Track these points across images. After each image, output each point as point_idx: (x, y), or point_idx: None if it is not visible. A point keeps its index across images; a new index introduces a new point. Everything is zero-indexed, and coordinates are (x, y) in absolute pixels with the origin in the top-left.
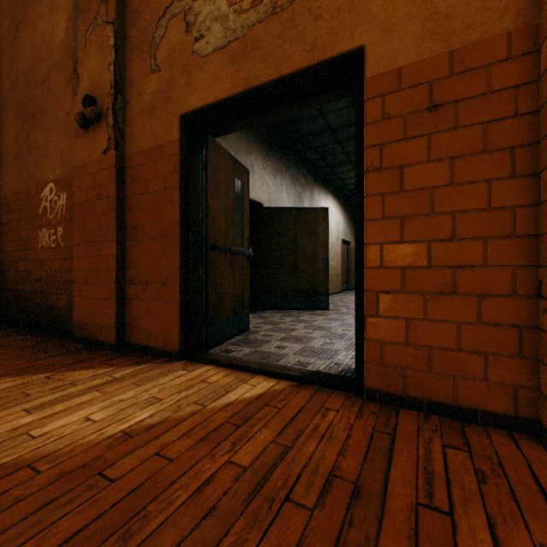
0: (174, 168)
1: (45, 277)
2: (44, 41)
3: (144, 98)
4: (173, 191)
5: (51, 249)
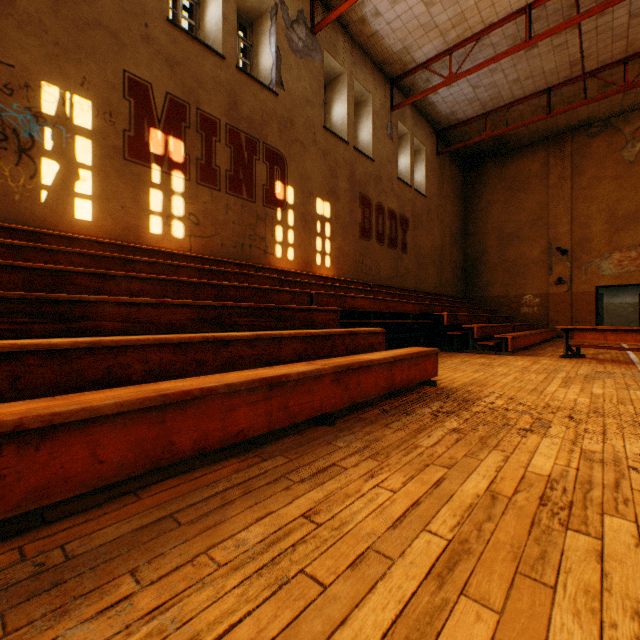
0: (592, 297)
1: (525, 321)
2: (524, 254)
3: (579, 280)
4: (592, 302)
5: (529, 313)
